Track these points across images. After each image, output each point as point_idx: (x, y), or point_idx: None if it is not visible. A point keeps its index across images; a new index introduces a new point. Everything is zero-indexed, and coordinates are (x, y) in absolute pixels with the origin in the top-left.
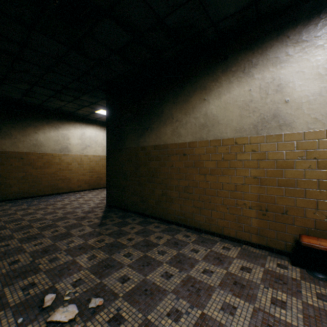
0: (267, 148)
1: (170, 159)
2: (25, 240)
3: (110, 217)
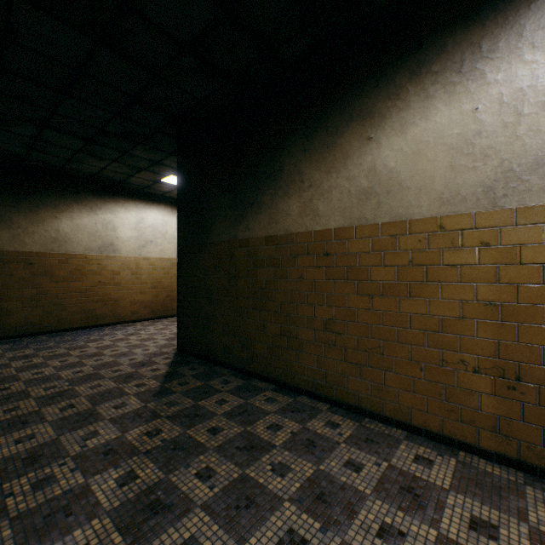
0: (521, 238)
1: (298, 263)
2: (3, 429)
3: (181, 377)
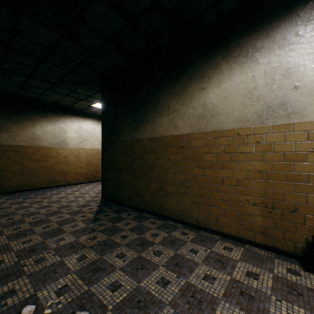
0: (274, 140)
1: (167, 151)
2: (14, 237)
3: (105, 212)
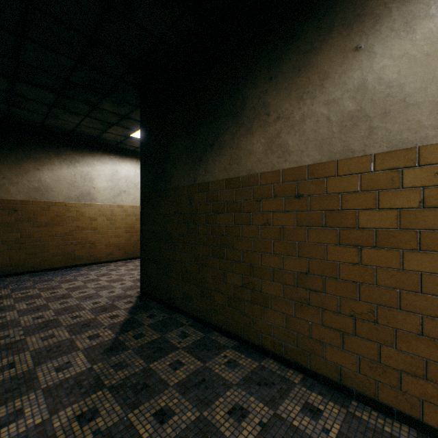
0: None
1: (262, 207)
2: None
3: (137, 327)
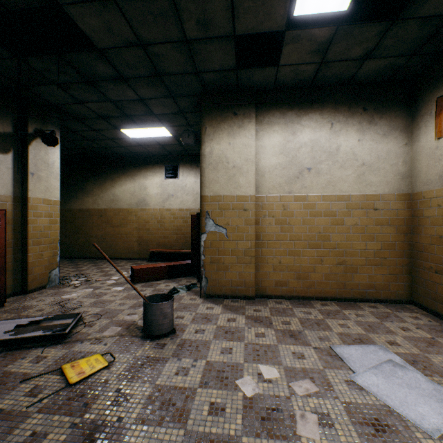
0: (141, 214)
1: (92, 218)
2: None
3: None
